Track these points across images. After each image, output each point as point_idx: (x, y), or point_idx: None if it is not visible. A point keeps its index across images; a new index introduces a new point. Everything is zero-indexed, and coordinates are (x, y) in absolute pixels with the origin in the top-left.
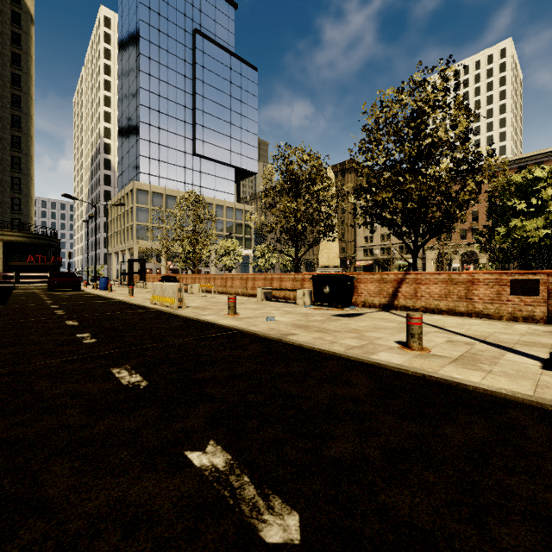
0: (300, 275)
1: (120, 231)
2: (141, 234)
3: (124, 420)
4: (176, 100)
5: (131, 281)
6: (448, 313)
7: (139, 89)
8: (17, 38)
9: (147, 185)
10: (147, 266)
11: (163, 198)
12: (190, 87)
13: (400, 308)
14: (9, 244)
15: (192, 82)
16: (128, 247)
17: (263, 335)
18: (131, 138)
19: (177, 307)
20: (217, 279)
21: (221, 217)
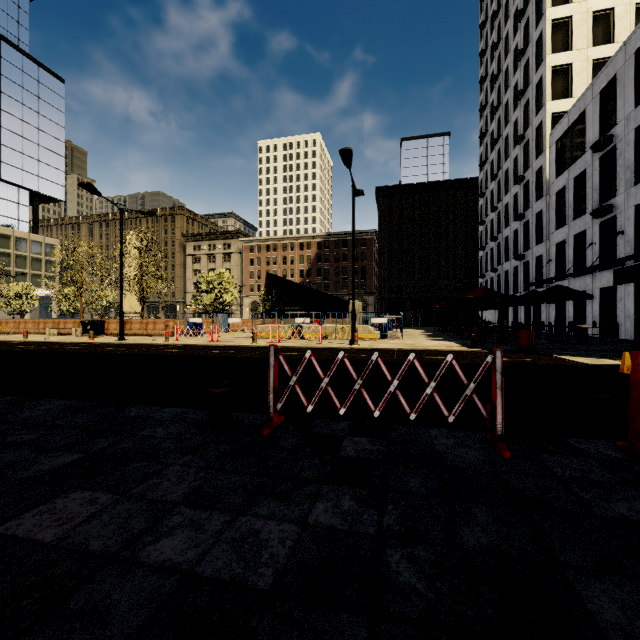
0: (78, 320)
1: None
2: None
3: (0, 346)
4: None
5: None
6: (141, 335)
7: None
8: None
9: None
10: None
11: None
12: None
13: (125, 335)
14: None
15: None
16: None
17: (40, 341)
18: None
19: None
20: (10, 322)
21: (7, 249)
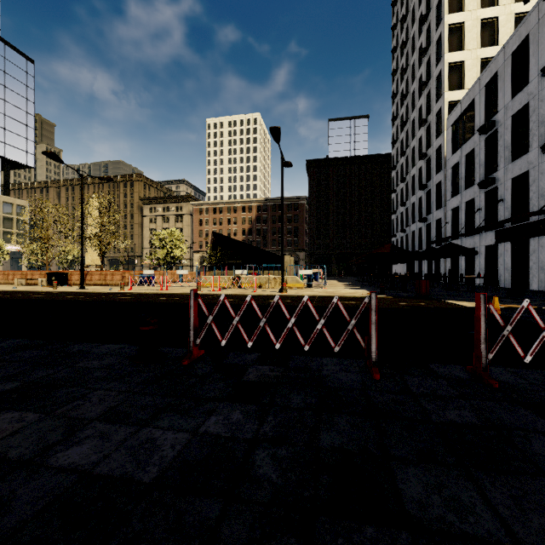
0: (44, 272)
1: None
2: None
3: None
4: None
5: None
6: (101, 285)
7: None
8: None
9: None
10: None
11: None
12: None
13: (87, 285)
14: None
15: None
16: None
17: (8, 290)
18: None
19: None
20: None
21: None
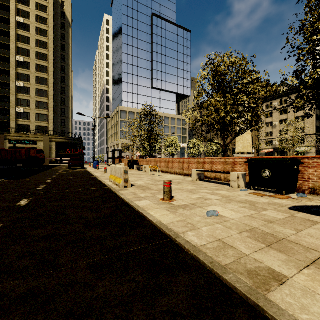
0: (231, 159)
1: (112, 135)
2: (123, 136)
3: None
4: (142, 57)
5: (113, 163)
6: None
7: (122, 53)
8: (63, 36)
9: (126, 107)
10: (126, 154)
11: (134, 115)
12: (150, 48)
13: None
14: (58, 143)
15: (151, 45)
16: (116, 144)
17: (211, 270)
18: (118, 82)
19: (123, 186)
20: (162, 162)
21: (168, 124)
